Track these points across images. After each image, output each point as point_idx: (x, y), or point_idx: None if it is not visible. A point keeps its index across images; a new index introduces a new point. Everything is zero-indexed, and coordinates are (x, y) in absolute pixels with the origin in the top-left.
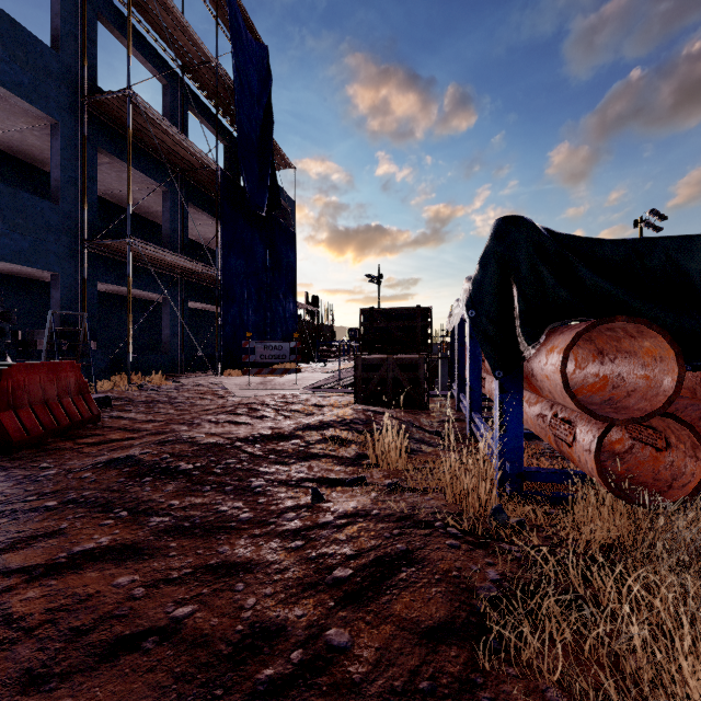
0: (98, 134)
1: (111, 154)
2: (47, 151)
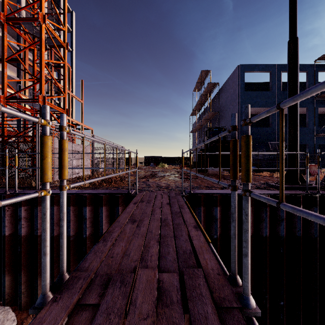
0: (318, 104)
1: (322, 107)
2: (302, 110)
